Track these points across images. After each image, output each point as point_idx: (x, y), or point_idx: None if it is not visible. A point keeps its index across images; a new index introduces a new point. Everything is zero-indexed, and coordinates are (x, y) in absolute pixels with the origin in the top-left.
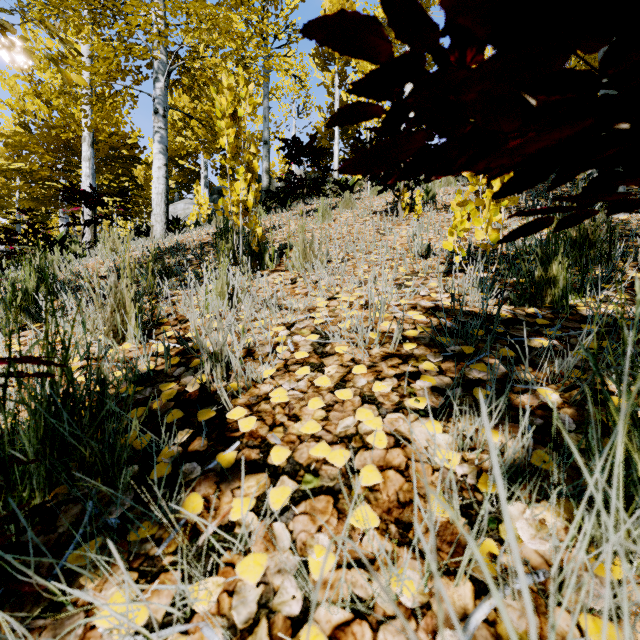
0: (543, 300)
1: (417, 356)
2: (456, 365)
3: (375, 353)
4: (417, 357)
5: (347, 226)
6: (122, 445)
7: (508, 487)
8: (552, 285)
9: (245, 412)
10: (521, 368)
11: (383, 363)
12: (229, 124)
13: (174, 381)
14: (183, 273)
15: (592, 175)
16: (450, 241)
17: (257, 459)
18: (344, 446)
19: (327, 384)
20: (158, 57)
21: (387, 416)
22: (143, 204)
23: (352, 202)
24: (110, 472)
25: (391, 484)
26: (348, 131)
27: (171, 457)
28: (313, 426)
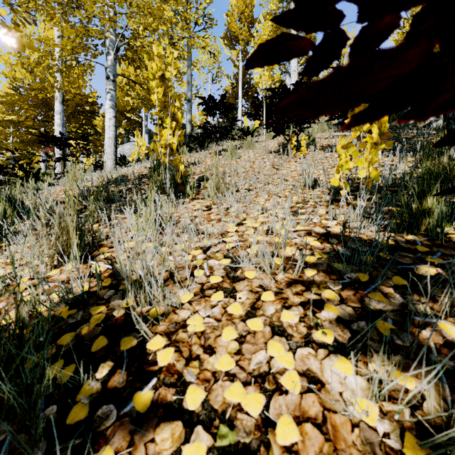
0: (419, 228)
1: (318, 283)
2: (355, 293)
3: (280, 279)
4: (318, 284)
5: (250, 162)
6: (38, 390)
7: (437, 454)
8: (426, 215)
9: (164, 342)
10: (421, 303)
11: (288, 290)
12: (158, 84)
13: (104, 304)
14: (124, 199)
15: (432, 124)
16: (337, 177)
17: (172, 401)
18: (258, 388)
19: (239, 312)
20: (109, 37)
21: (297, 351)
22: (100, 145)
23: (253, 144)
24: (28, 415)
25: (310, 444)
26: (248, 93)
27: (90, 395)
28: (227, 361)
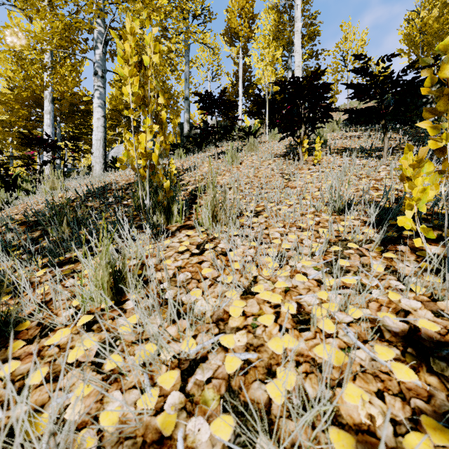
0: None
1: None
2: None
3: None
4: None
5: (254, 170)
6: None
7: None
8: None
9: None
10: None
11: None
12: (132, 71)
13: None
14: (97, 221)
15: None
16: (408, 216)
17: None
18: None
19: None
20: (95, 27)
21: None
22: None
23: (256, 146)
24: None
25: None
26: (249, 90)
27: None
28: None
